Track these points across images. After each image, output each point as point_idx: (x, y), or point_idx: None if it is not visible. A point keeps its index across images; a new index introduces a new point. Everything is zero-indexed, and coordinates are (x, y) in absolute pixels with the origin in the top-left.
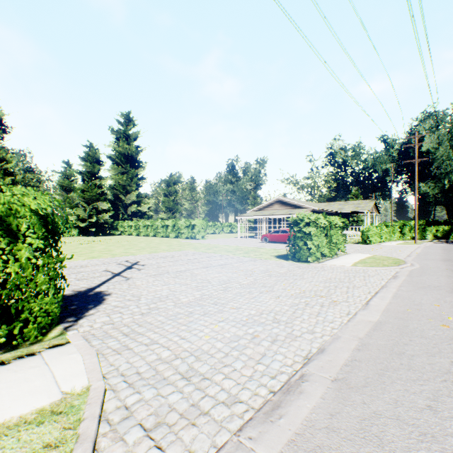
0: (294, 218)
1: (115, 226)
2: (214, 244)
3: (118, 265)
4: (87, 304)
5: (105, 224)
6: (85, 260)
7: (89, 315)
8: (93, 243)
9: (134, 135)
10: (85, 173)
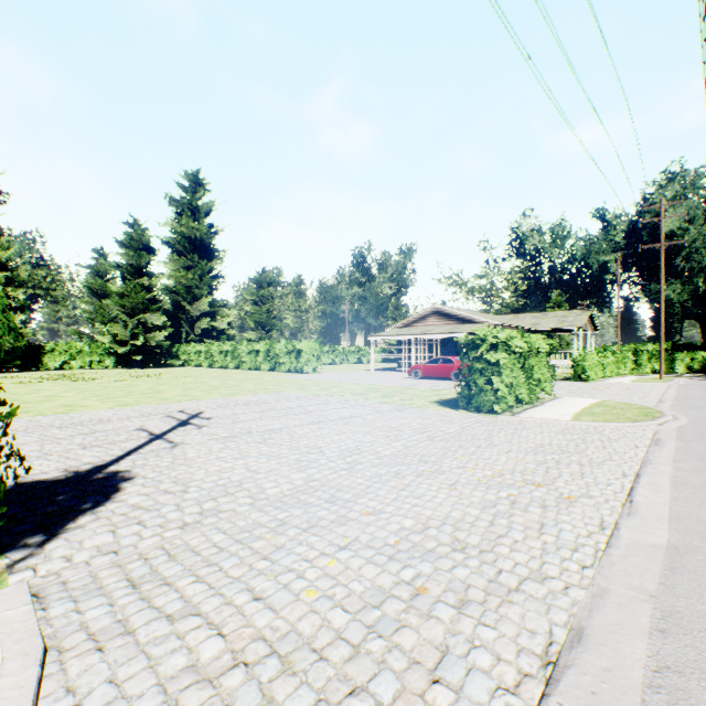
0: (470, 337)
1: (175, 352)
2: (333, 381)
3: (165, 418)
4: (80, 502)
5: (159, 348)
6: (112, 409)
7: (74, 529)
8: (136, 379)
9: (206, 207)
10: (127, 267)
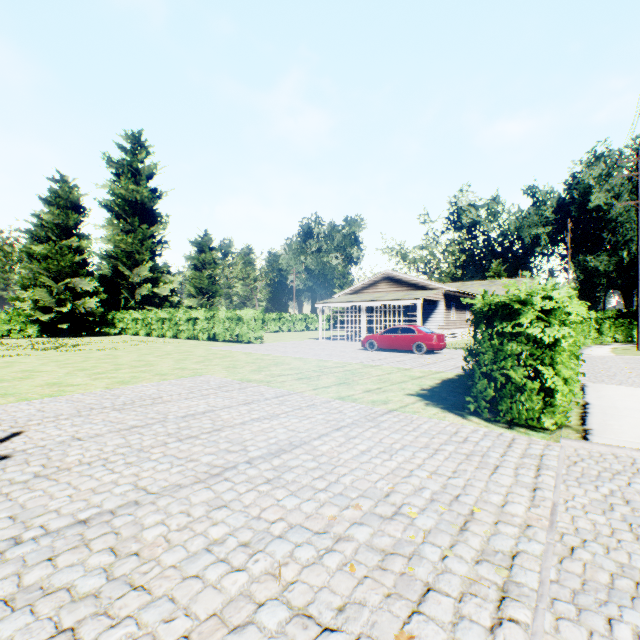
0: (500, 297)
1: (110, 319)
2: (275, 355)
3: None
4: None
5: (90, 315)
6: None
7: None
8: (35, 353)
9: (148, 170)
10: (51, 227)
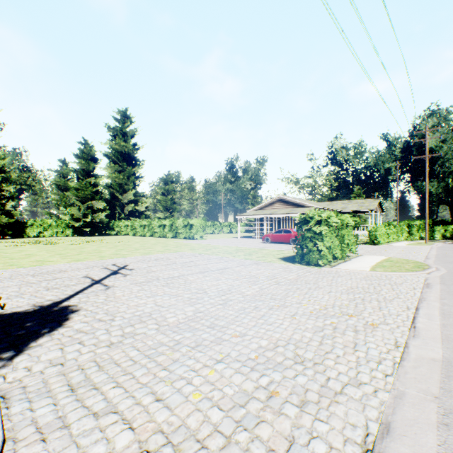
0: (303, 216)
1: (111, 225)
2: (213, 245)
3: (103, 269)
4: (41, 328)
5: (101, 223)
6: (68, 263)
7: (35, 347)
8: (85, 243)
9: (131, 132)
10: (80, 171)
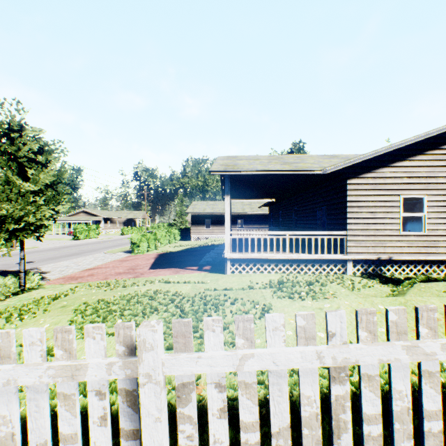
0: (75, 226)
1: None
2: None
3: None
4: None
5: None
6: None
7: None
8: None
9: None
10: None
